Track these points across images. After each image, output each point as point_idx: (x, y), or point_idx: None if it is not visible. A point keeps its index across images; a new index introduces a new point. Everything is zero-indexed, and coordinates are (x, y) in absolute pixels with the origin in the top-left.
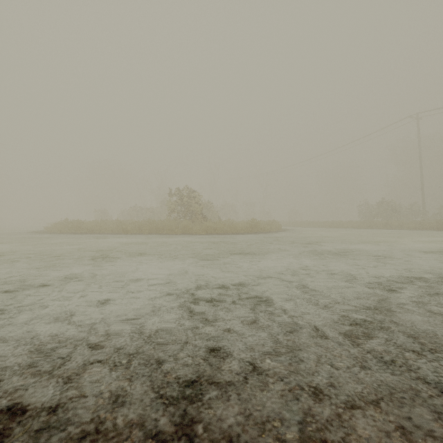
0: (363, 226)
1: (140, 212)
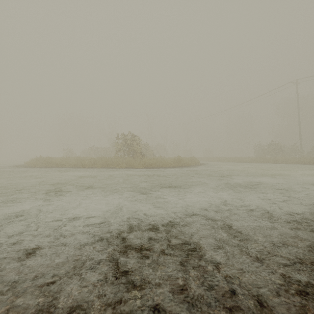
0: (258, 161)
1: (97, 151)
